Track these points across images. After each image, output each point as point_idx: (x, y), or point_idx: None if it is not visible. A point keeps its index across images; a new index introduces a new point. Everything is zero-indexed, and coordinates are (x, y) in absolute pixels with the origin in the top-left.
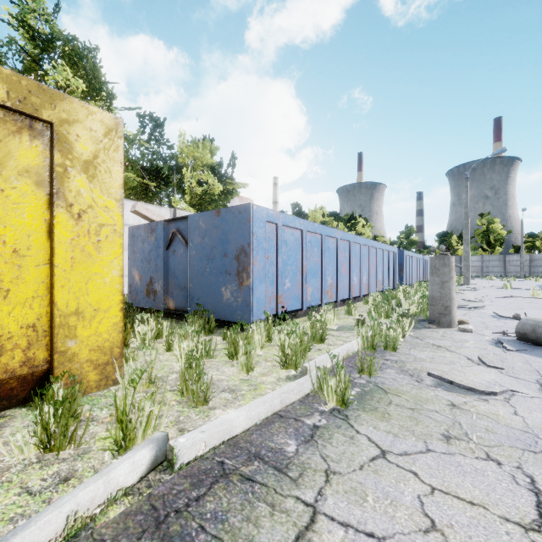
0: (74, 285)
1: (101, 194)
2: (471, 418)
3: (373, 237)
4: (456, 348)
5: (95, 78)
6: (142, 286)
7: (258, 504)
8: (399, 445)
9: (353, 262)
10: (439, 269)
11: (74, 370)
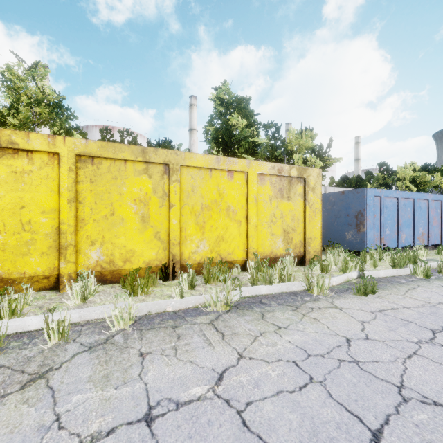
0: (310, 229)
1: (315, 198)
2: None
3: None
4: None
5: (250, 116)
6: None
7: (395, 285)
8: None
9: None
10: None
11: (309, 257)
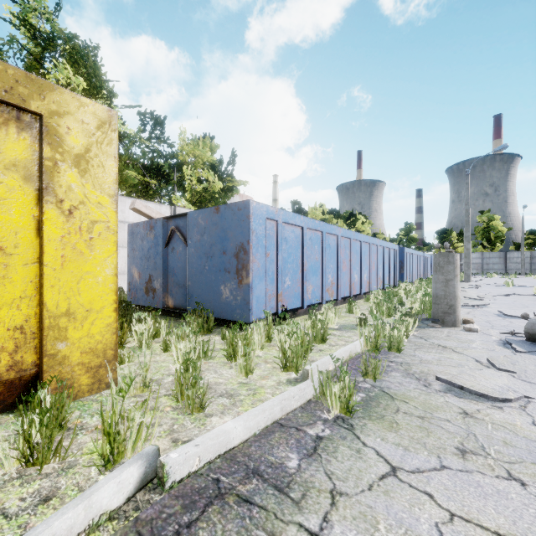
0: (65, 285)
1: (93, 189)
2: (486, 429)
3: (372, 234)
4: (463, 349)
5: (95, 76)
6: (141, 284)
7: (257, 532)
8: (410, 461)
9: (354, 259)
10: (444, 267)
11: (64, 374)
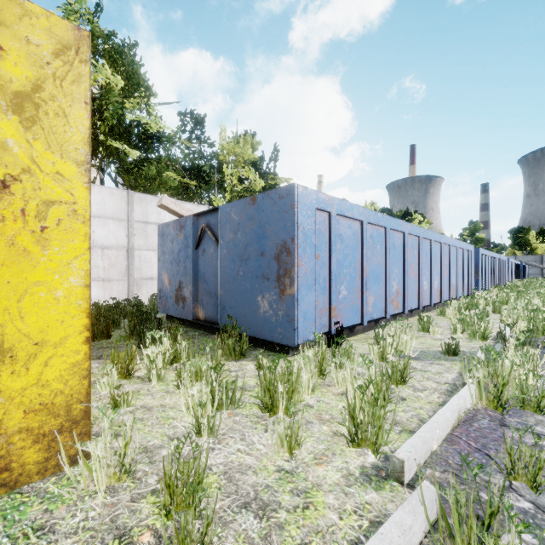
0: None
1: (48, 151)
2: None
3: None
4: None
5: (133, 74)
6: (171, 291)
7: None
8: None
9: (423, 262)
10: None
11: None
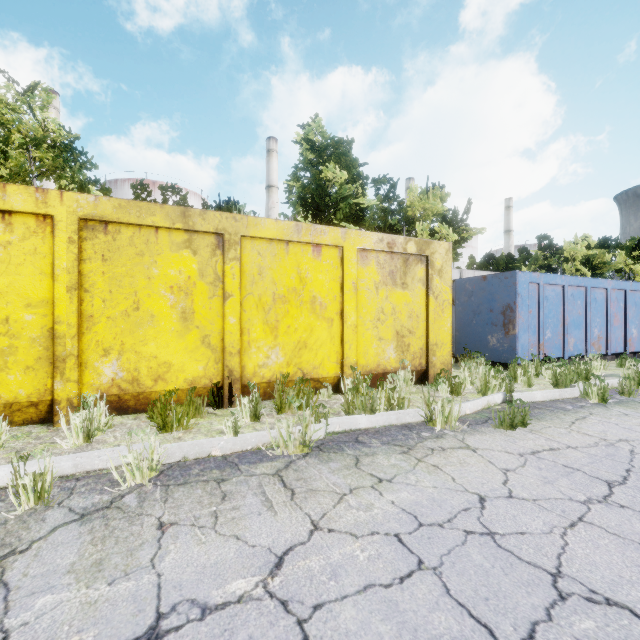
0: (435, 331)
1: (443, 285)
2: None
3: None
4: None
5: (353, 166)
6: None
7: (557, 413)
8: (638, 414)
9: (631, 312)
10: None
11: (435, 372)
